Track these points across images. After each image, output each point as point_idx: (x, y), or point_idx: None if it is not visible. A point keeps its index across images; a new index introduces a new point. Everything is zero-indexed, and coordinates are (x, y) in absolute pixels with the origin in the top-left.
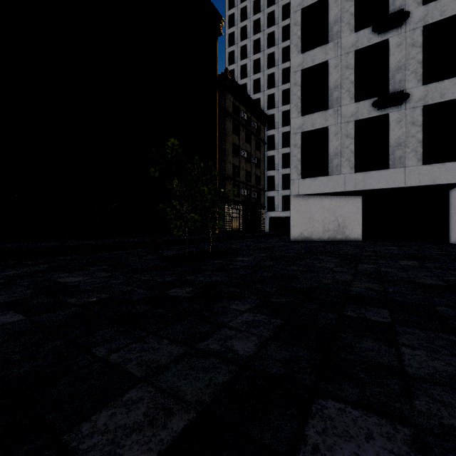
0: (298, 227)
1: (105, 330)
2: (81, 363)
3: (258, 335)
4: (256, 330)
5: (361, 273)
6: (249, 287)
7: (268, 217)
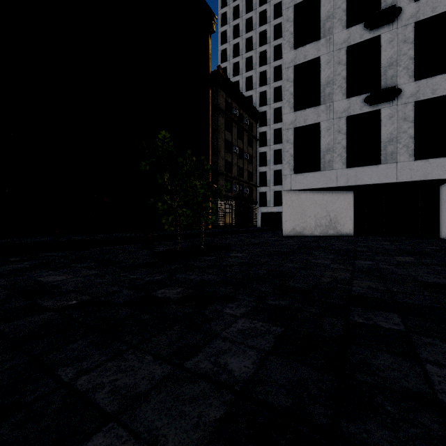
0: (291, 222)
1: (78, 342)
2: (40, 391)
3: (256, 349)
4: (254, 341)
5: (360, 271)
6: (244, 287)
7: (260, 212)
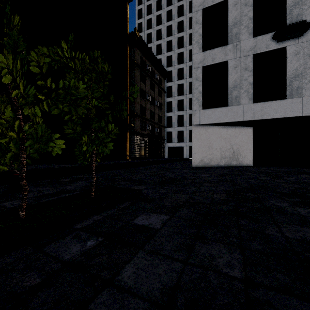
0: (199, 154)
1: None
2: None
3: None
4: None
5: None
6: None
7: (167, 147)
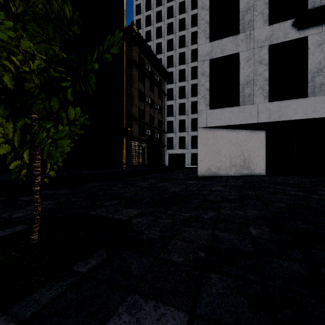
0: (206, 162)
1: None
2: None
3: None
4: None
5: None
6: None
7: (168, 154)
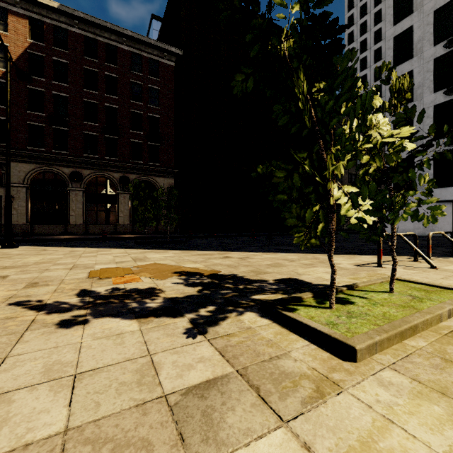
0: None
1: None
2: None
3: None
4: None
5: None
6: None
7: None
